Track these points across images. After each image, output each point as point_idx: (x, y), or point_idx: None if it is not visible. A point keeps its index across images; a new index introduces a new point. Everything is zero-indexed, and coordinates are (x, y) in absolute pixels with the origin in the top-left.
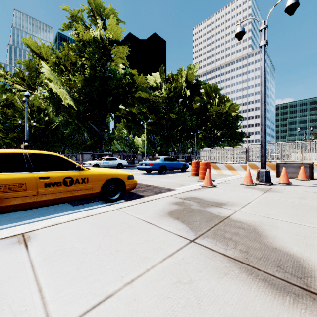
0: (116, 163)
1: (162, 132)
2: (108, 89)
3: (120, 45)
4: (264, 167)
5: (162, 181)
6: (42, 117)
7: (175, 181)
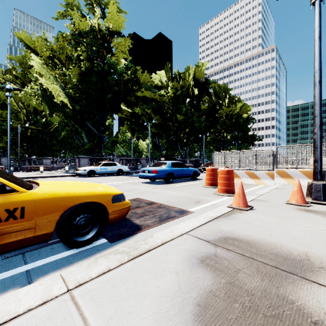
0: (116, 168)
1: (168, 134)
2: (107, 86)
3: (121, 37)
4: (320, 178)
5: (169, 194)
6: (39, 118)
7: (187, 195)
